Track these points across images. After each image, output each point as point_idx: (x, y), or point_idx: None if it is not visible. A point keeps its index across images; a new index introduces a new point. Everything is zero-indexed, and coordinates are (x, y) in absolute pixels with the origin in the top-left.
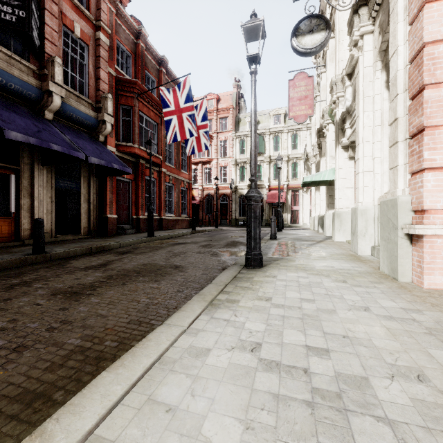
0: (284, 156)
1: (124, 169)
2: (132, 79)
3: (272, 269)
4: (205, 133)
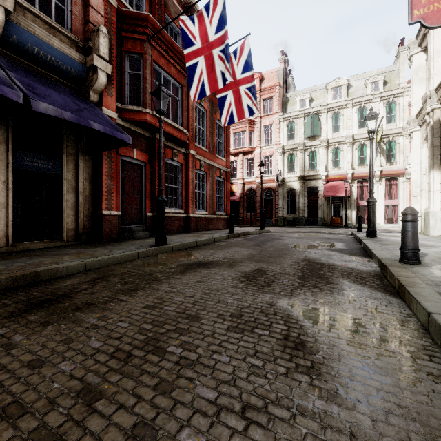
0: (347, 137)
1: (115, 133)
2: (141, 13)
3: None
4: (247, 89)
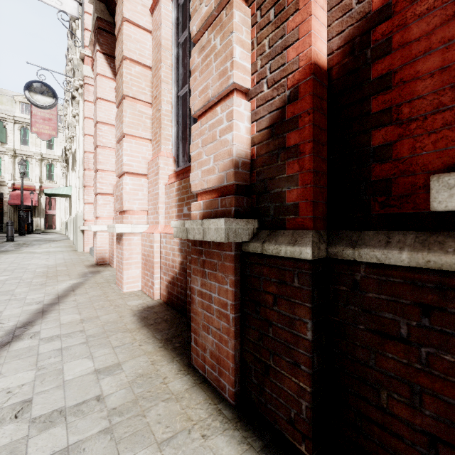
0: (35, 153)
1: None
2: None
3: (0, 255)
4: None
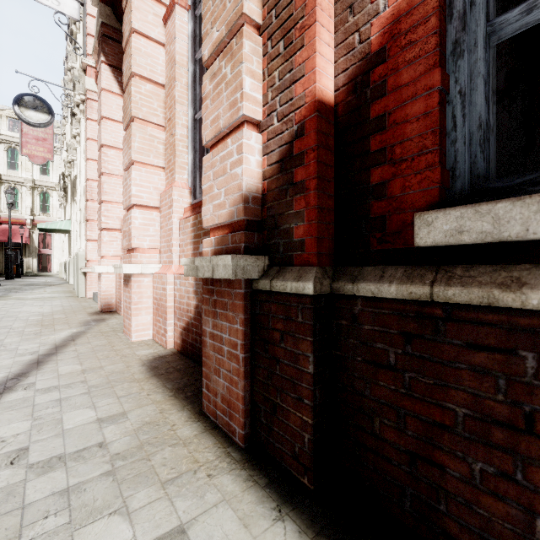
0: (26, 179)
1: None
2: None
3: None
4: None
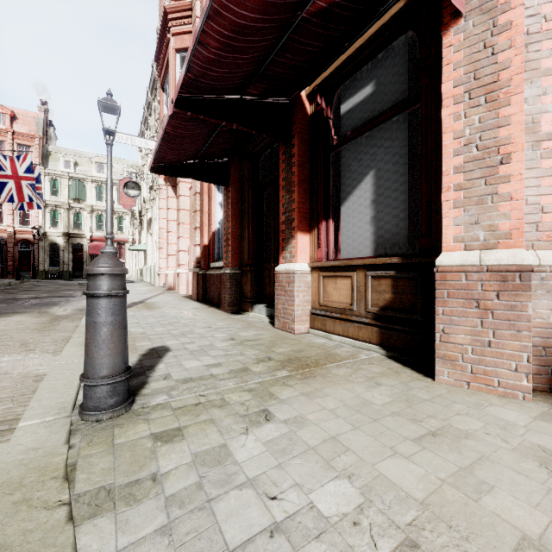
0: None
1: None
2: None
3: None
4: (38, 194)
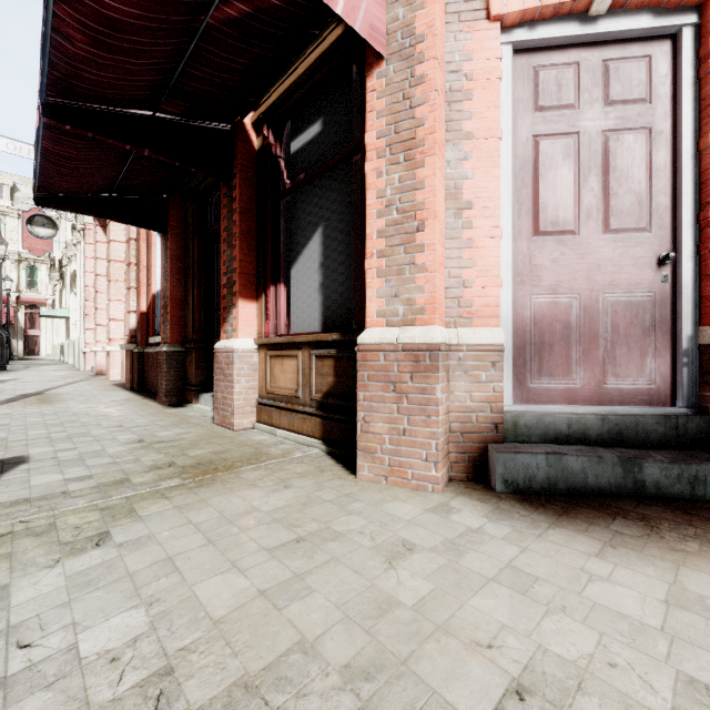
0: (11, 252)
1: None
2: None
3: (14, 371)
4: None
